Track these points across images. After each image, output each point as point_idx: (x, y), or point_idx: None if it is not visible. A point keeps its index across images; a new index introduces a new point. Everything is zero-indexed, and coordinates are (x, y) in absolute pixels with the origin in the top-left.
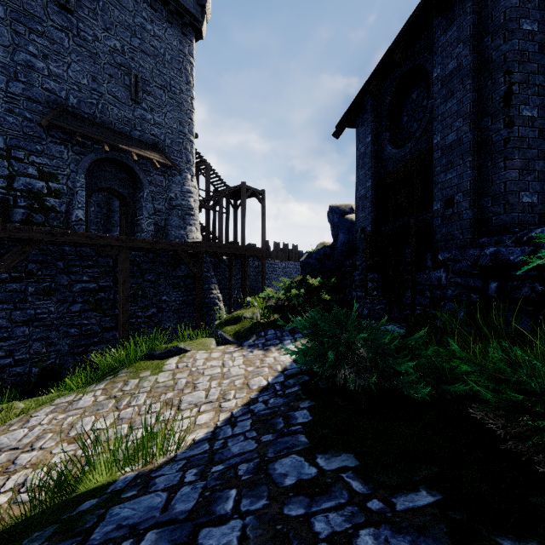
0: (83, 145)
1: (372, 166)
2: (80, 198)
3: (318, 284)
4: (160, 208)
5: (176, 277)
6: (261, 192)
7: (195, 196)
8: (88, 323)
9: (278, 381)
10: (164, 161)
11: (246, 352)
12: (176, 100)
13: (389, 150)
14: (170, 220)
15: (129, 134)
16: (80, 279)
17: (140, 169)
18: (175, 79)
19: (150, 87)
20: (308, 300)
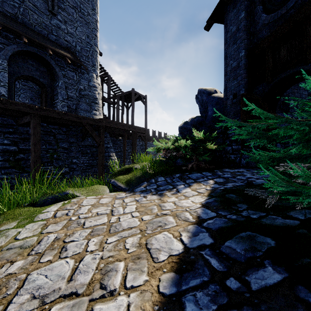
0: (6, 37)
1: (245, 38)
2: (2, 78)
3: (201, 137)
4: (72, 95)
5: (84, 146)
6: (144, 96)
7: (99, 90)
8: (7, 177)
9: (205, 244)
10: (75, 60)
11: (139, 197)
12: (85, 20)
13: (265, 17)
14: (80, 105)
15: (47, 36)
16: (1, 142)
17: (56, 64)
18: (84, 4)
19: (64, 5)
20: (194, 150)
